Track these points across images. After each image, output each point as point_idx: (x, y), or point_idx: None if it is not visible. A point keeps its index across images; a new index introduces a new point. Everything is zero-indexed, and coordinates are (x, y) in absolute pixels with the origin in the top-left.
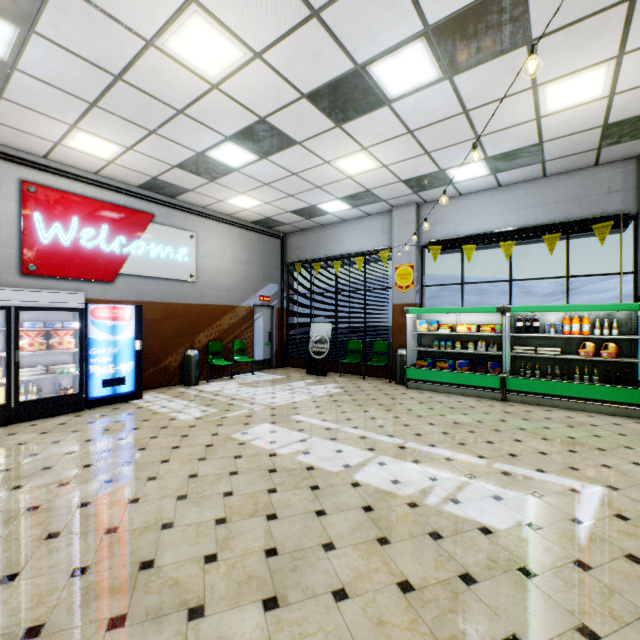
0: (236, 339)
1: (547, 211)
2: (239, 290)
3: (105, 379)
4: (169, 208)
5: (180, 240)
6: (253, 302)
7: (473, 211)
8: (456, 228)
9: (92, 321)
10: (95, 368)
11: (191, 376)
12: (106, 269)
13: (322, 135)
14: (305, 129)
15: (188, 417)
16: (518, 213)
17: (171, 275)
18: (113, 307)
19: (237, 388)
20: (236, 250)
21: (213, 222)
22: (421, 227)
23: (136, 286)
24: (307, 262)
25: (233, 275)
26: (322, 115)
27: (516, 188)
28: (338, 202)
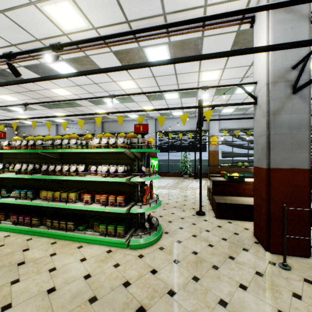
0: None
1: (83, 131)
2: None
3: None
4: None
5: None
6: None
7: (69, 128)
8: (66, 132)
9: None
10: None
11: None
12: None
13: (7, 113)
14: (1, 111)
15: None
16: (78, 130)
17: None
18: None
19: None
20: None
21: None
22: (58, 130)
23: None
24: (26, 137)
25: None
26: (4, 111)
27: (78, 124)
28: (29, 122)
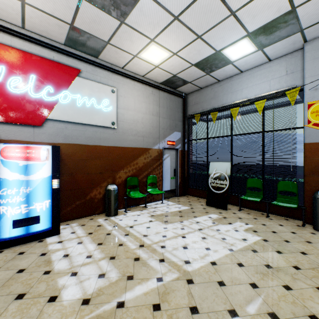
0: (149, 174)
1: None
2: (151, 136)
3: (16, 219)
4: (93, 66)
5: (103, 93)
6: (162, 145)
7: None
8: None
9: (2, 161)
10: (5, 209)
11: (110, 208)
12: (34, 114)
13: None
14: None
15: (74, 295)
16: None
17: (95, 122)
18: (25, 147)
19: (148, 223)
20: (149, 104)
21: (131, 81)
22: None
23: (64, 130)
24: (205, 113)
25: (147, 124)
26: None
27: None
28: (245, 42)
